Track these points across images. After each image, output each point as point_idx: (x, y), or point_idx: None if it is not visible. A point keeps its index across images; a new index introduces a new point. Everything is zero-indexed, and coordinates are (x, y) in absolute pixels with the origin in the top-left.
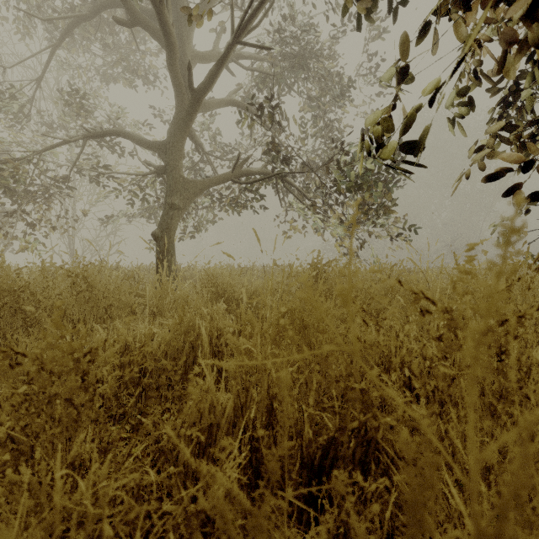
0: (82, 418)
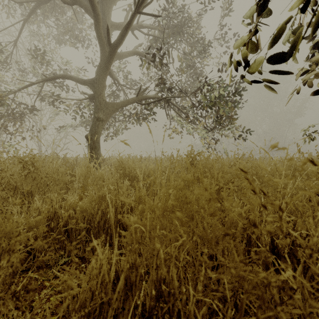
0: None
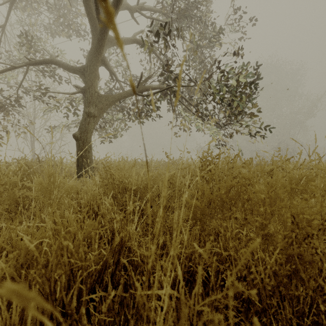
0: None
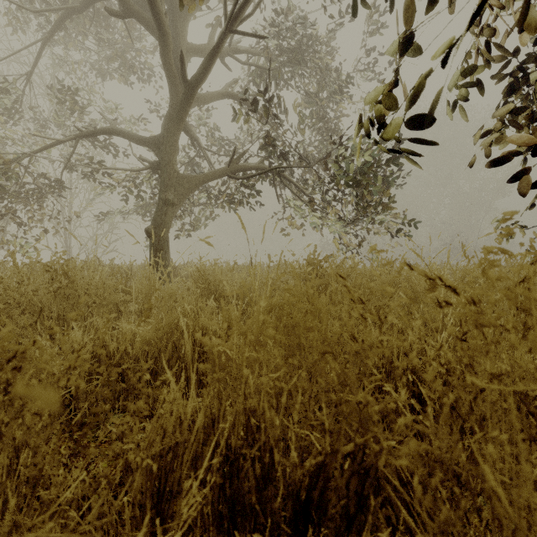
0: (6, 440)
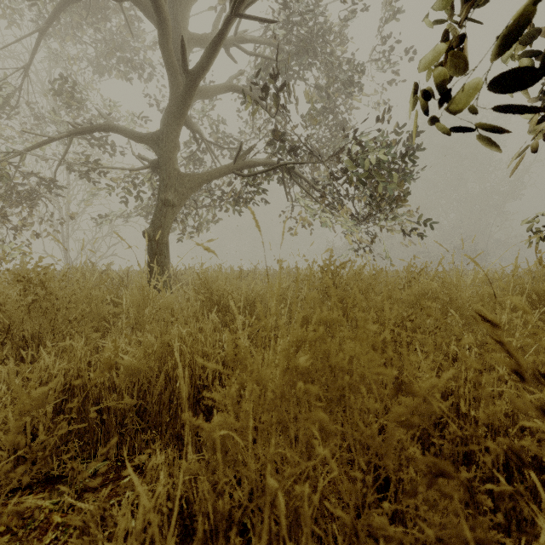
0: None
